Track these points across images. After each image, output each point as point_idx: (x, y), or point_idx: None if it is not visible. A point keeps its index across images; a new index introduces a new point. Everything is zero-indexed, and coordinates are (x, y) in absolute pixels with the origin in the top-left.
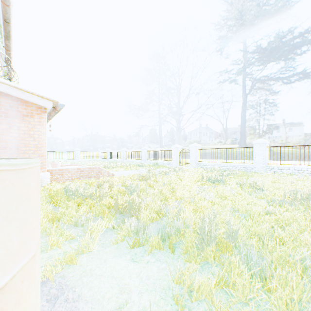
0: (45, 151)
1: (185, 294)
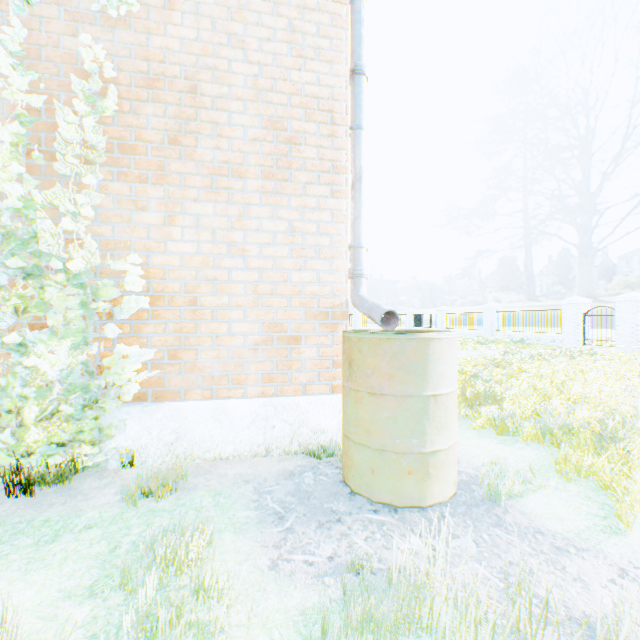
0: None
1: (571, 473)
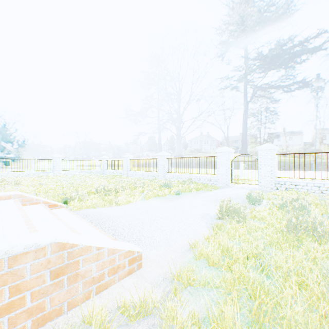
0: None
1: None
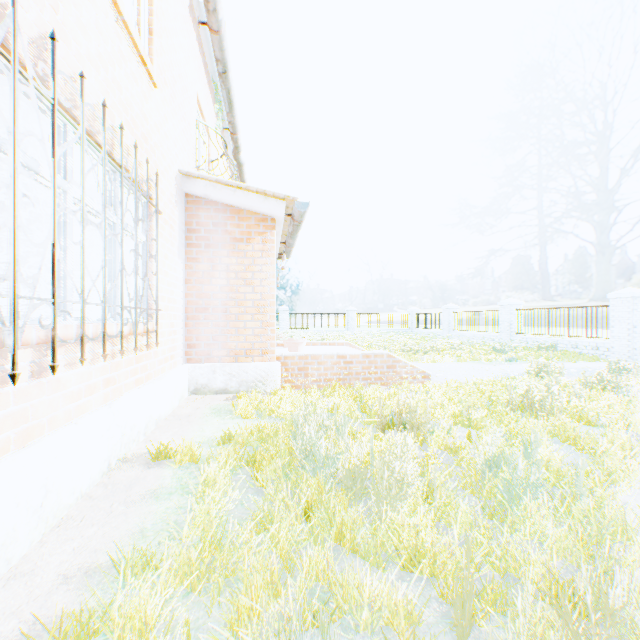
0: (273, 315)
1: None
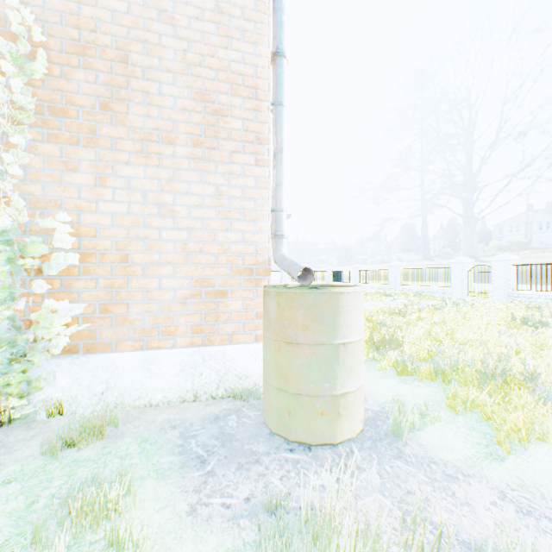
0: None
1: (459, 406)
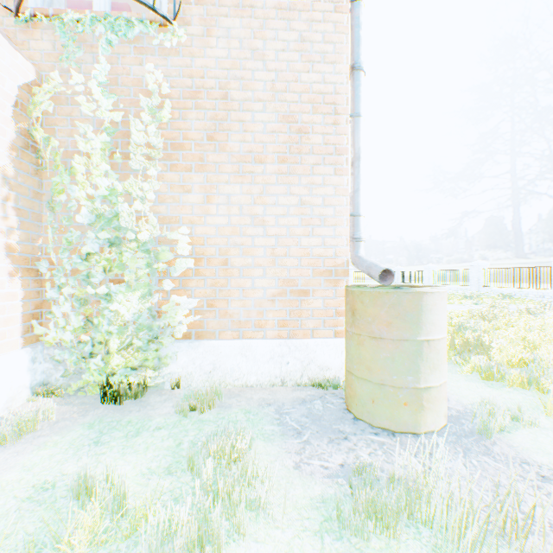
0: None
1: None
